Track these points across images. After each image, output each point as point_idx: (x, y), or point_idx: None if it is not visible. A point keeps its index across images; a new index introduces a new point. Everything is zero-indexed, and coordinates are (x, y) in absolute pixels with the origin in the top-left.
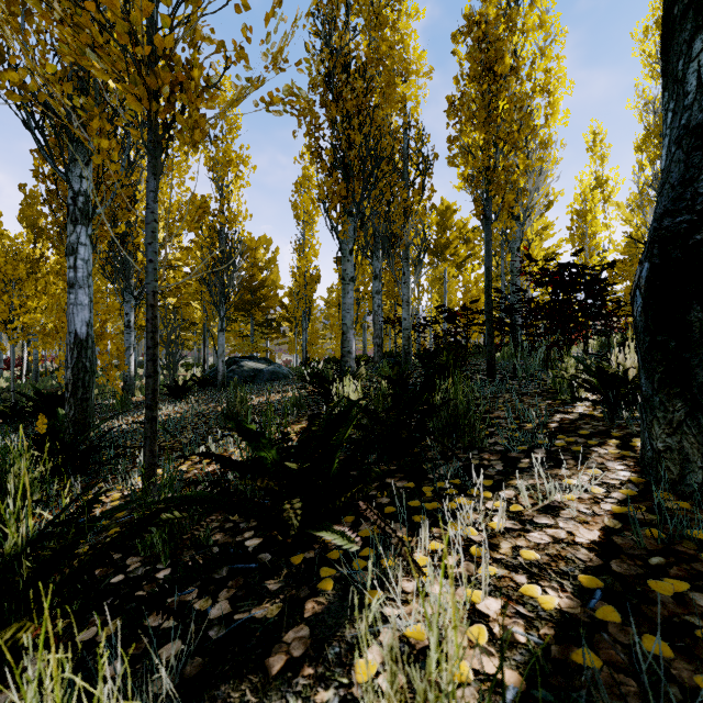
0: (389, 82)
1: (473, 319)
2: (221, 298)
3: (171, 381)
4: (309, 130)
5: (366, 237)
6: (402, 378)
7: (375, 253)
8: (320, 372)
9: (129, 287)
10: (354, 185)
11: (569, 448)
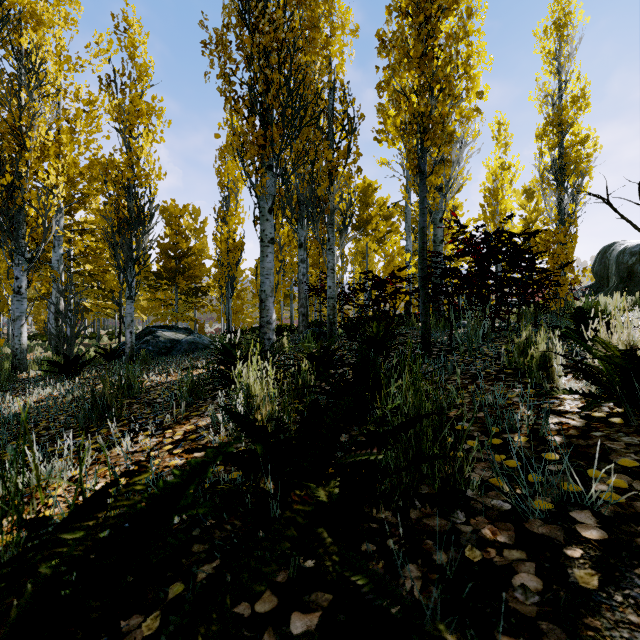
0: (313, 24)
1: (400, 287)
2: (128, 262)
3: (69, 355)
4: (222, 70)
5: (290, 204)
6: (327, 355)
7: (299, 221)
8: (237, 345)
9: (18, 247)
10: (272, 131)
11: (637, 511)
